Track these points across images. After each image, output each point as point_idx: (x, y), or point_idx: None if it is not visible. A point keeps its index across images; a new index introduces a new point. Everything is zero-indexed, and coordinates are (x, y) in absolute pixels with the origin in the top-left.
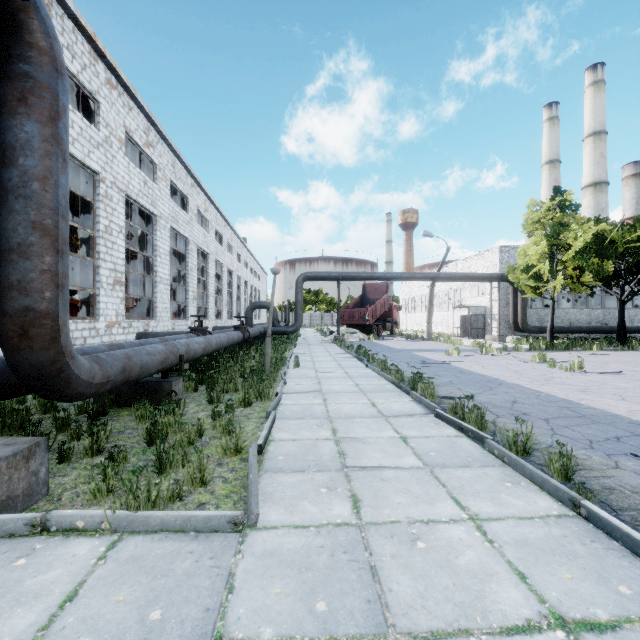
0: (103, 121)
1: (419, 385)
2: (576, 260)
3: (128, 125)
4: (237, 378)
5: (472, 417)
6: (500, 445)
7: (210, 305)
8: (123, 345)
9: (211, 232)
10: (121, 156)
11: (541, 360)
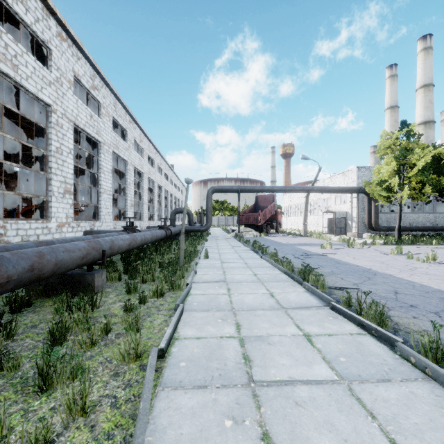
0: (54, 65)
1: (310, 276)
2: (418, 176)
3: (76, 71)
4: (156, 268)
5: (371, 313)
6: (409, 347)
7: (144, 210)
8: (53, 242)
9: (145, 157)
10: (70, 94)
11: (398, 252)
